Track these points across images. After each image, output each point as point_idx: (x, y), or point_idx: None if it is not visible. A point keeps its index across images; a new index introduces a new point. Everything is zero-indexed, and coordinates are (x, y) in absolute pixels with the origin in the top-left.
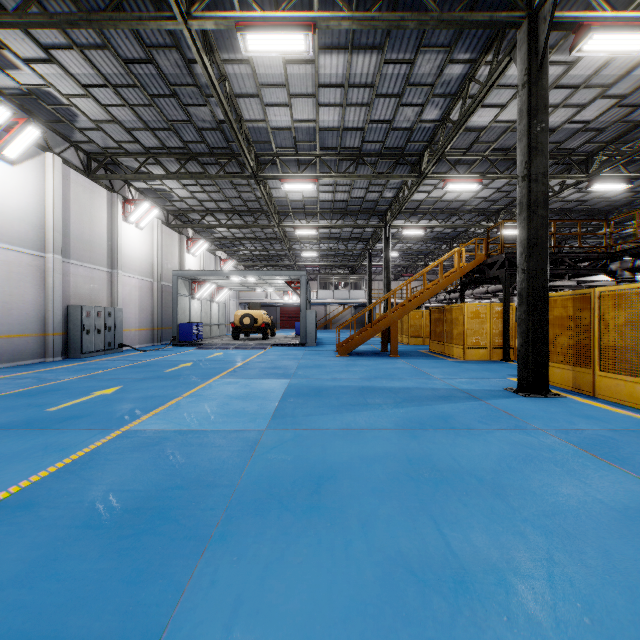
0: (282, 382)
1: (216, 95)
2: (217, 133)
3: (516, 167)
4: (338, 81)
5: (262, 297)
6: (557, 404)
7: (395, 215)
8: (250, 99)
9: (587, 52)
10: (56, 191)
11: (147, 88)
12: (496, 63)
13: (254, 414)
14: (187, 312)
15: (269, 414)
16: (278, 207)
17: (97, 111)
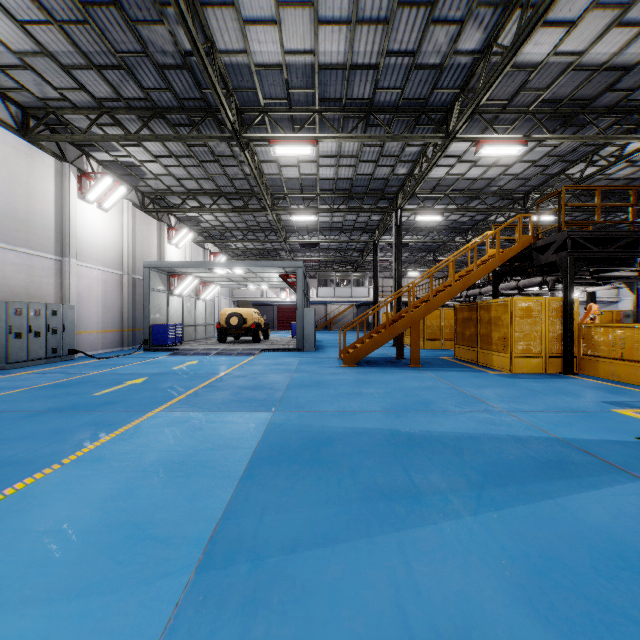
0: (258, 420)
1: None
2: (185, 74)
3: (569, 125)
4: None
5: (257, 295)
6: None
7: (409, 195)
8: (222, 12)
9: None
10: None
11: None
12: None
13: (164, 542)
14: (163, 310)
15: (199, 542)
16: (271, 188)
17: (16, 35)
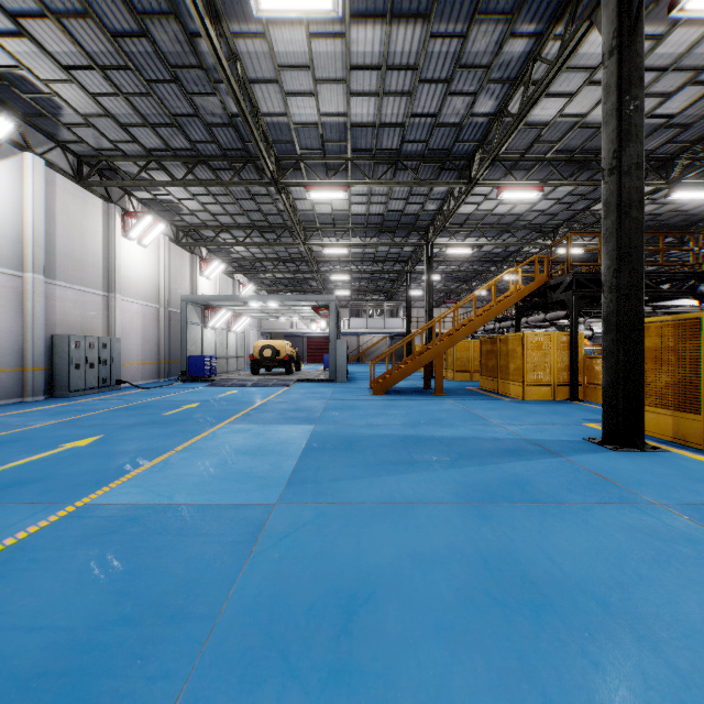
0: (304, 429)
1: (224, 76)
2: (230, 130)
3: (583, 172)
4: (374, 62)
5: (287, 326)
6: (662, 462)
7: (439, 231)
8: (268, 86)
9: (690, 13)
10: (37, 198)
11: (143, 71)
12: (570, 34)
13: (263, 478)
14: (199, 343)
15: (284, 478)
16: (304, 222)
17: (85, 102)
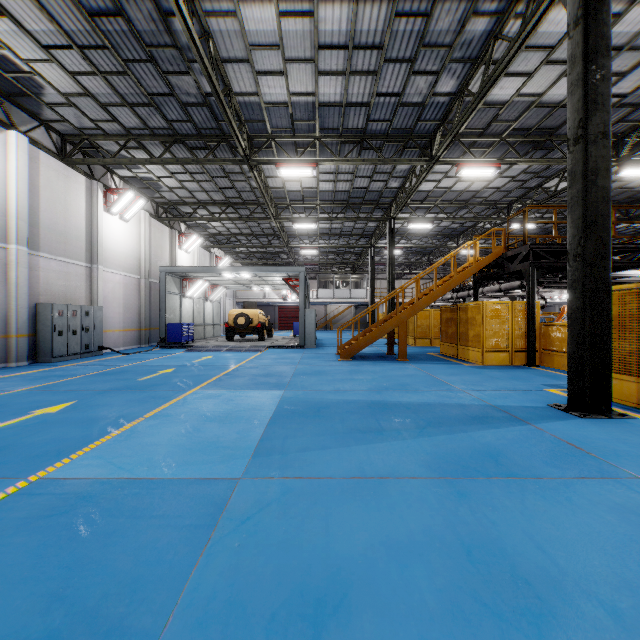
0: (274, 395)
1: (196, 53)
2: (204, 110)
3: (537, 150)
4: (341, 41)
5: (260, 296)
6: (631, 430)
7: (401, 207)
8: (239, 66)
9: None
10: (21, 174)
11: (119, 51)
12: (531, 11)
13: (230, 448)
14: (177, 311)
15: (250, 448)
16: (275, 199)
17: (65, 81)
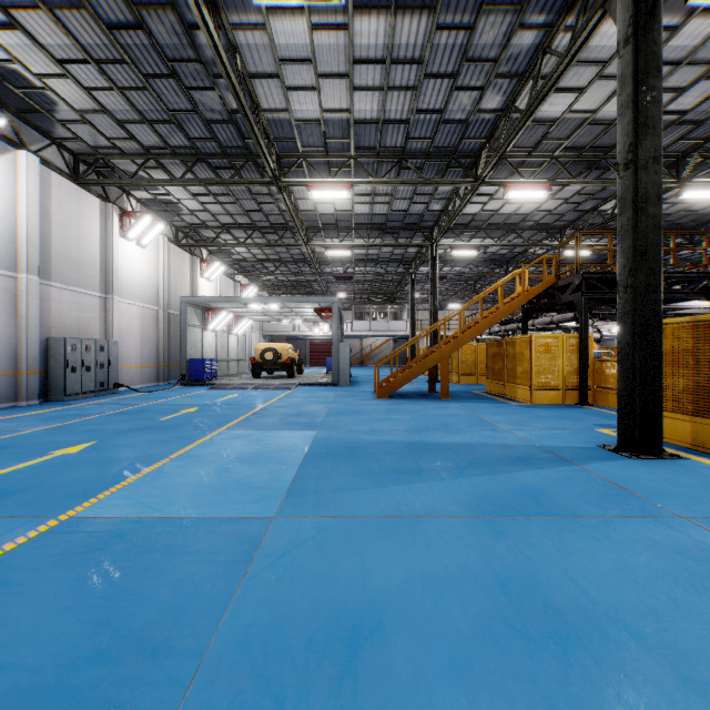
0: (306, 435)
1: (223, 69)
2: (230, 127)
3: (592, 170)
4: (378, 55)
5: (289, 329)
6: (682, 471)
7: (444, 231)
8: (268, 81)
9: (708, 1)
10: (32, 197)
11: (139, 65)
12: (581, 25)
13: (262, 488)
14: (199, 346)
15: (283, 488)
16: (306, 222)
17: (80, 97)
